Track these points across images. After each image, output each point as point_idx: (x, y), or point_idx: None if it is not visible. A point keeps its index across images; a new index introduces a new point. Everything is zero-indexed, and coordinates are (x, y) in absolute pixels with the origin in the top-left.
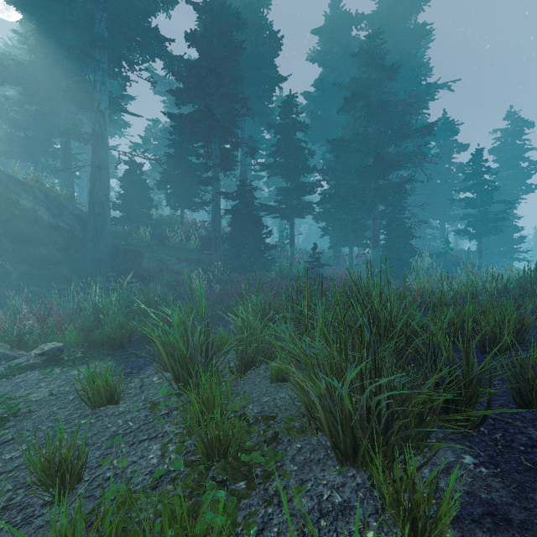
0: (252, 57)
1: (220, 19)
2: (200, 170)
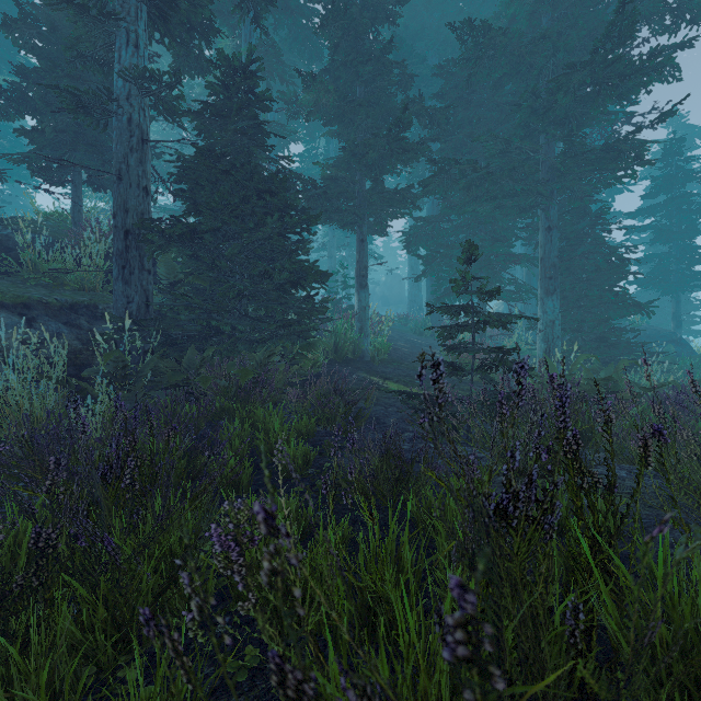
0: None
1: None
2: None
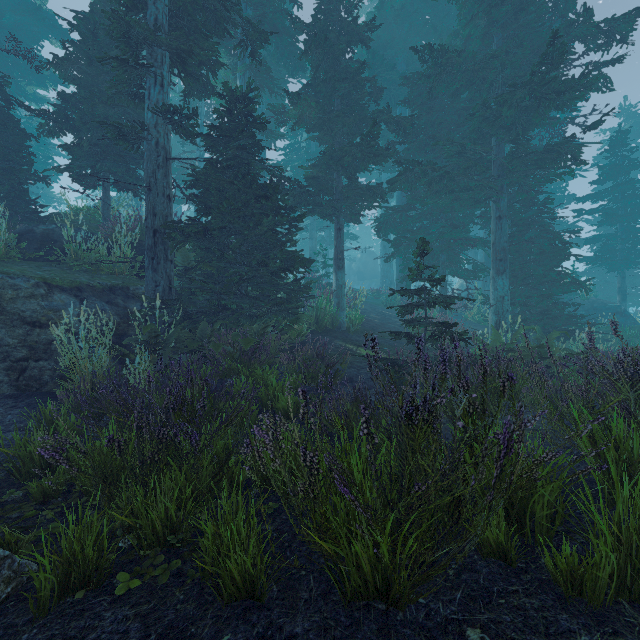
0: None
1: None
2: None
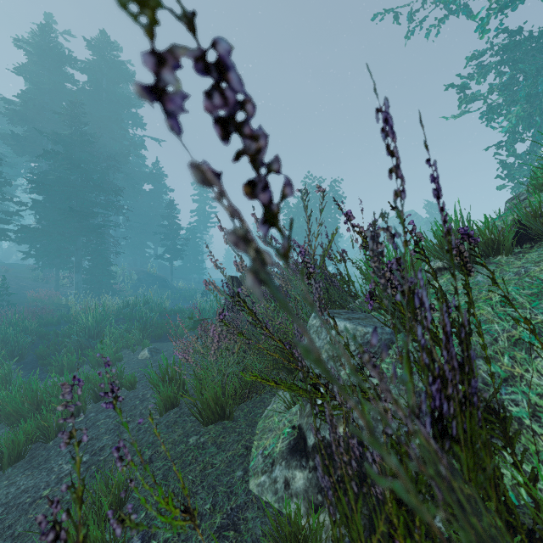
0: None
1: None
2: None
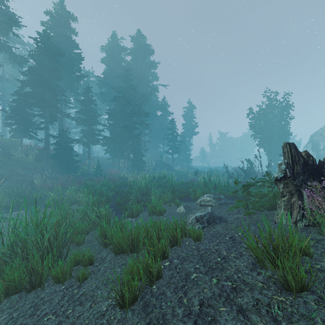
0: (67, 62)
1: (49, 50)
2: (33, 116)
